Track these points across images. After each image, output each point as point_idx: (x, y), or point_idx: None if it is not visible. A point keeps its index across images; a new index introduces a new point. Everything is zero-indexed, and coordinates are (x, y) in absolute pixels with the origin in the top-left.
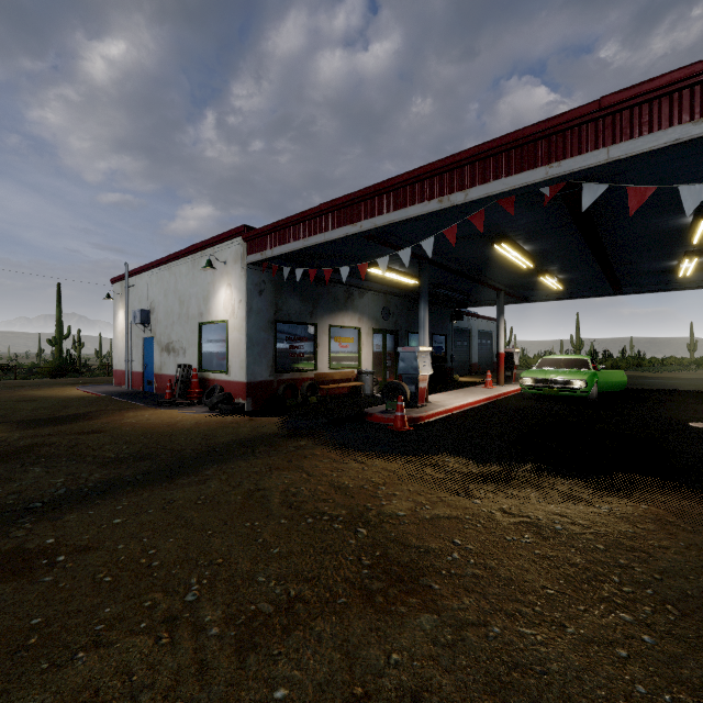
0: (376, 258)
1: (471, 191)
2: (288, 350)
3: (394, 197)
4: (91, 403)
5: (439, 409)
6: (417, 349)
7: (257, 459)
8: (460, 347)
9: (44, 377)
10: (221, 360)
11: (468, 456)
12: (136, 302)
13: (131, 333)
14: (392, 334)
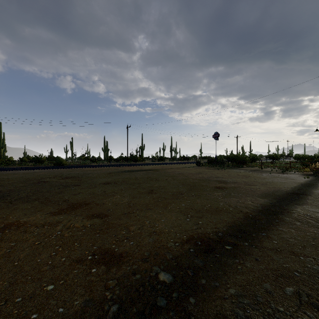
0: None
1: None
2: None
3: None
4: None
5: None
6: None
7: None
8: None
9: None
10: None
11: None
12: None
13: None
14: None
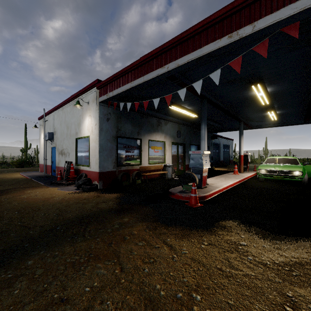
0: (175, 99)
1: (259, 22)
2: (124, 153)
3: (192, 42)
4: (16, 183)
5: (216, 189)
6: (202, 152)
7: (83, 241)
8: (215, 153)
9: (15, 167)
10: (86, 159)
11: (258, 238)
12: (48, 129)
13: (46, 145)
14: (182, 145)
